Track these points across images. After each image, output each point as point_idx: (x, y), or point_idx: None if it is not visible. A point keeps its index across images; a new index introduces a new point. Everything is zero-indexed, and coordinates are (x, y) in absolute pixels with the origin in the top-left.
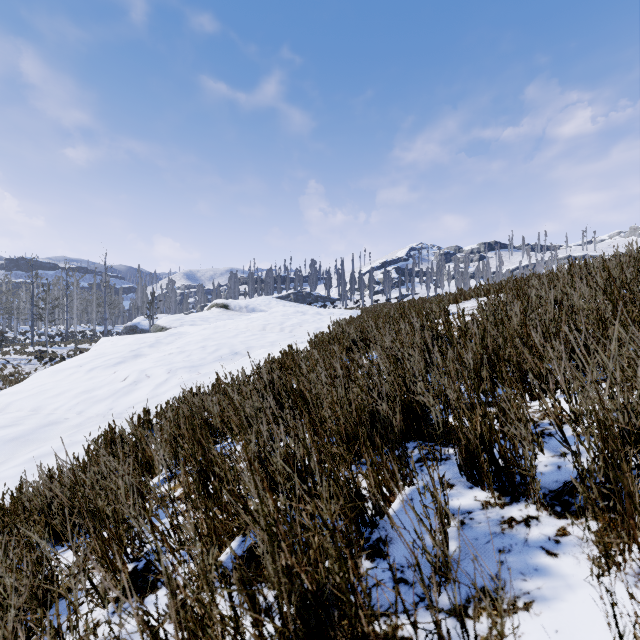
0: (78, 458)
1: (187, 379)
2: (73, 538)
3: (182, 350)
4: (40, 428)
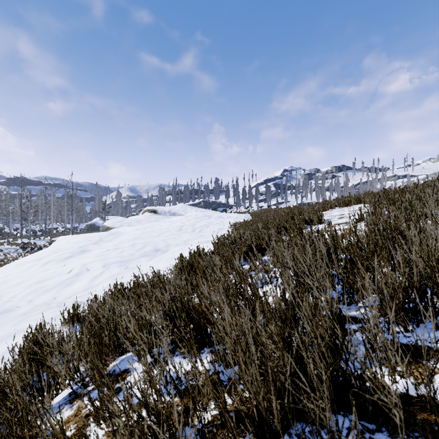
0: None
1: (117, 273)
2: None
3: (117, 247)
4: None
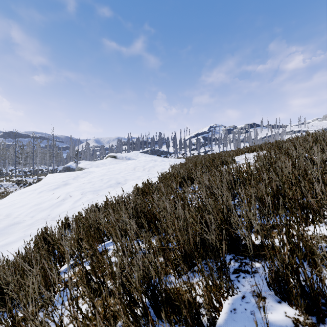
0: (18, 253)
1: (91, 198)
2: (3, 316)
3: (90, 181)
4: (8, 226)
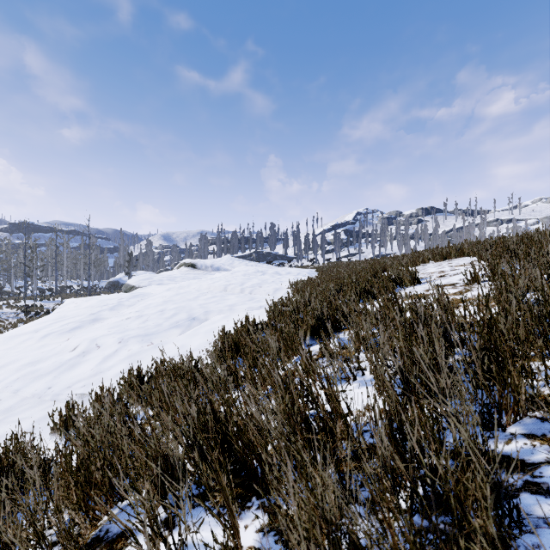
0: None
1: (137, 351)
2: None
3: (140, 314)
4: None
